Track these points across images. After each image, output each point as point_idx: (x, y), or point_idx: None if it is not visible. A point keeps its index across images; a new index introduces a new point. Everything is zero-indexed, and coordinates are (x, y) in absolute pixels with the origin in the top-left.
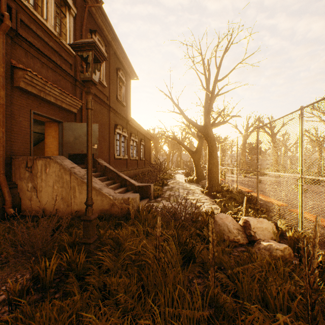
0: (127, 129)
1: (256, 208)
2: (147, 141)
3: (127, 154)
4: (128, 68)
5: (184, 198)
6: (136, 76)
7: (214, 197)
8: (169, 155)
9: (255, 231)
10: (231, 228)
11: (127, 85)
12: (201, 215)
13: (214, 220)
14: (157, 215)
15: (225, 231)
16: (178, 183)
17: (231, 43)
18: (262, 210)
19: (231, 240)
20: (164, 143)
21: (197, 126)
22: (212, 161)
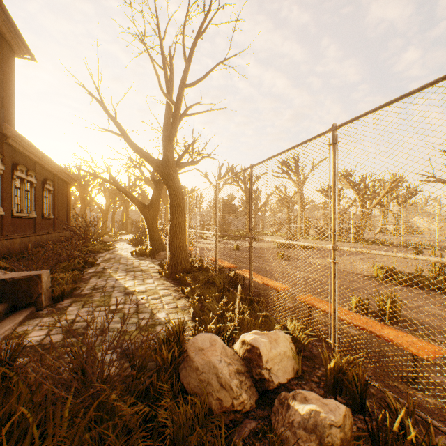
0: (2, 154)
1: (250, 298)
2: (61, 185)
3: (4, 206)
4: (6, 27)
5: (125, 292)
6: (30, 52)
7: (181, 281)
8: (107, 210)
9: (270, 368)
10: (225, 377)
11: (3, 61)
12: (156, 342)
13: (186, 354)
14: (19, 383)
15: (212, 386)
16: (118, 259)
17: (209, 22)
18: (259, 301)
19: (227, 411)
20: (98, 192)
21: (152, 160)
22: (176, 221)
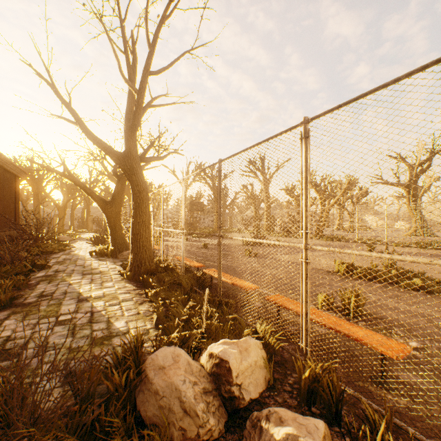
0: None
1: (218, 300)
2: (8, 178)
3: None
4: None
5: (79, 298)
6: None
7: (144, 284)
8: (64, 207)
9: (241, 383)
10: (190, 401)
11: None
12: (108, 362)
13: (144, 374)
14: None
15: (174, 413)
16: (75, 260)
17: (175, 6)
18: (227, 302)
19: None
20: (55, 187)
21: (112, 152)
22: (140, 219)
